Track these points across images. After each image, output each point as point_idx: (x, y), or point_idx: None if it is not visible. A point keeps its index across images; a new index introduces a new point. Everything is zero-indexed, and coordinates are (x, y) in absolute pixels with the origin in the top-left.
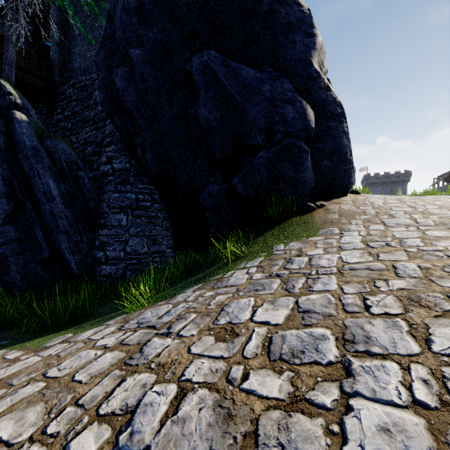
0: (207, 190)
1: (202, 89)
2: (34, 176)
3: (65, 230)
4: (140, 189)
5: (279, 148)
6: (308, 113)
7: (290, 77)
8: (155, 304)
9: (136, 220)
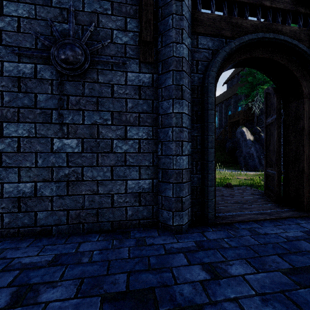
0: None
1: None
2: None
3: None
4: None
5: None
6: None
7: None
8: None
9: None
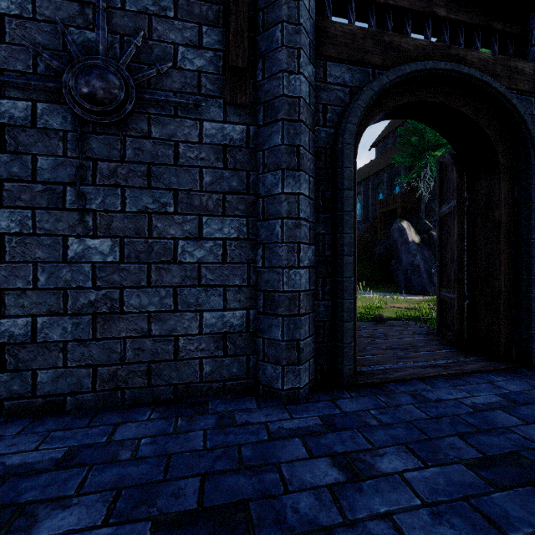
0: None
1: None
2: None
3: None
4: None
5: None
6: None
7: None
8: None
9: None
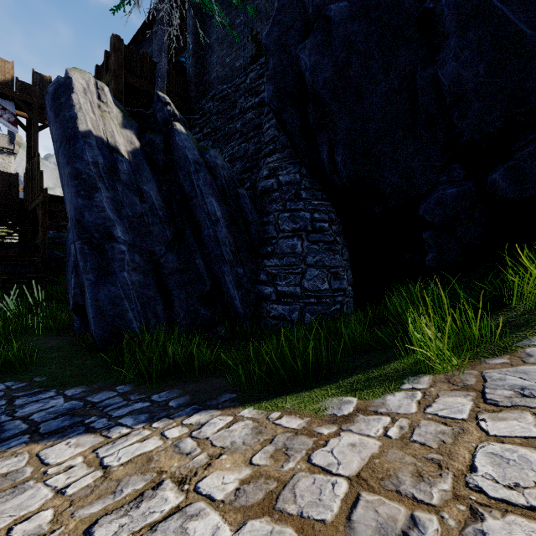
0: (435, 195)
1: (453, 32)
2: (197, 195)
3: (229, 259)
4: (315, 206)
5: None
6: None
7: None
8: (482, 362)
9: (313, 246)
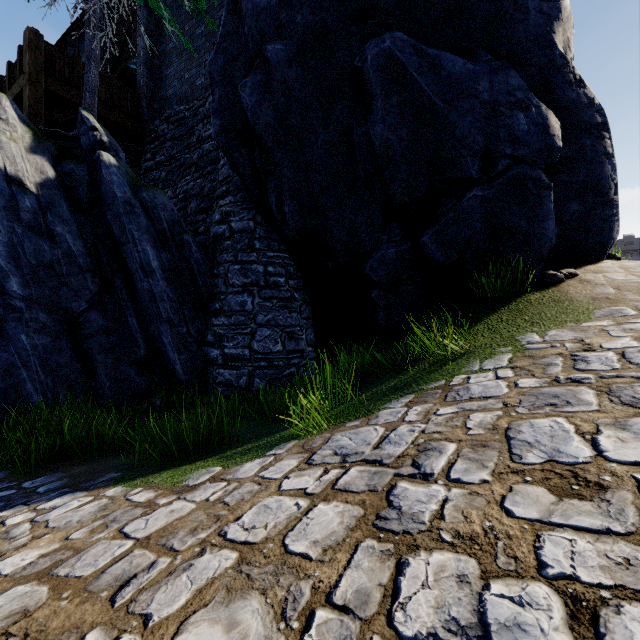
0: (378, 254)
1: (379, 95)
2: (128, 241)
3: (168, 317)
4: (270, 258)
5: (503, 182)
6: (550, 124)
7: (518, 68)
8: (342, 426)
9: (266, 303)
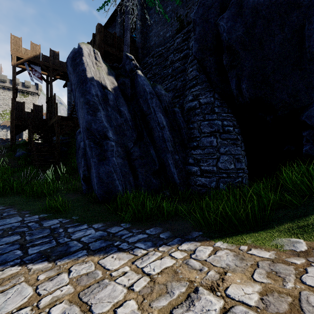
0: None
1: None
2: (151, 112)
3: (170, 150)
4: (224, 117)
5: None
6: None
7: None
8: None
9: (223, 142)
